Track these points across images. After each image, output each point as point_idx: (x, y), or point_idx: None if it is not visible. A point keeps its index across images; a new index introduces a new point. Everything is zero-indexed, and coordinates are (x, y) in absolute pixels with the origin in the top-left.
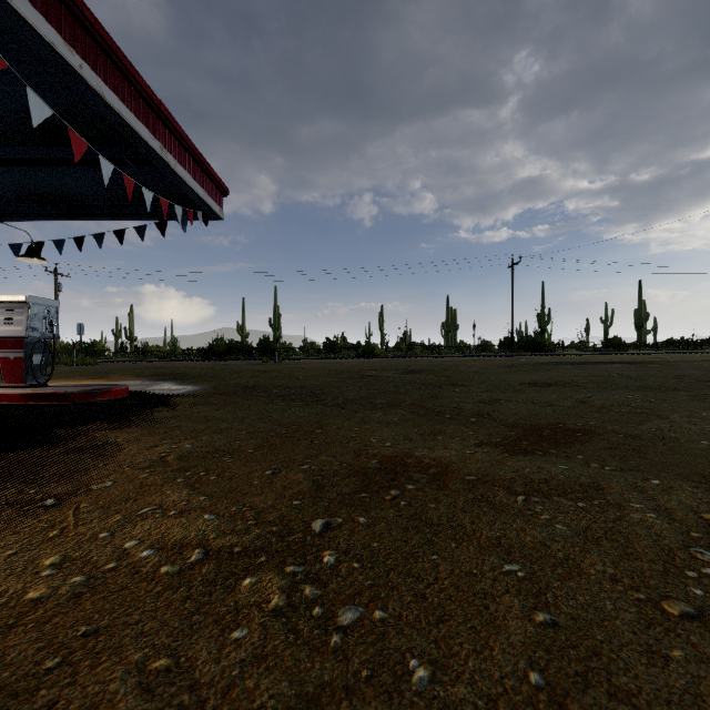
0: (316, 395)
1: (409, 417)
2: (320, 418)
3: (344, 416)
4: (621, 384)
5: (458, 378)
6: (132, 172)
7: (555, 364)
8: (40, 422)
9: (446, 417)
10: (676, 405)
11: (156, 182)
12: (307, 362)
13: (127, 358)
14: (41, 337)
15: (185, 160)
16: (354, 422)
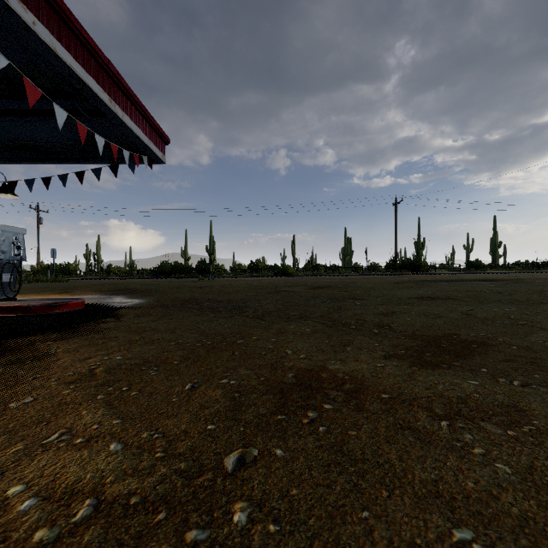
0: (240, 307)
1: (320, 328)
2: (241, 329)
3: (263, 327)
4: (494, 298)
5: (357, 293)
6: (88, 122)
7: (433, 281)
8: None
9: (352, 328)
10: None
11: (109, 131)
12: (235, 279)
13: (93, 277)
14: (10, 259)
15: (132, 112)
16: (271, 333)
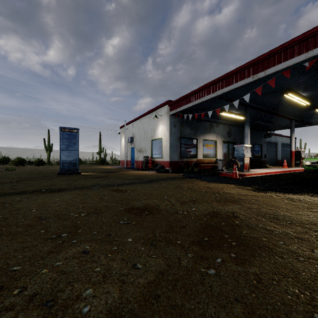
0: None
1: None
2: None
3: None
4: None
5: None
6: None
7: None
8: None
9: None
10: None
11: None
12: None
13: None
14: None
15: None
16: None
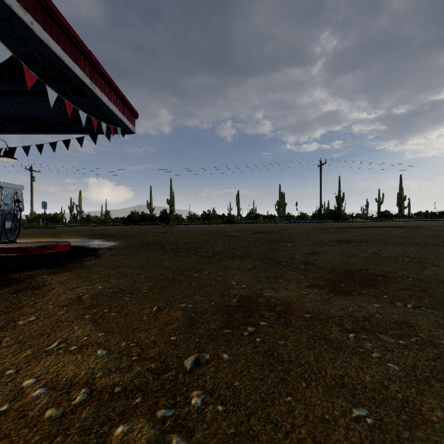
0: (195, 248)
1: (258, 265)
2: (196, 265)
3: (213, 264)
4: (398, 241)
5: (288, 237)
6: (73, 101)
7: (350, 228)
8: (3, 268)
9: (283, 265)
10: (441, 256)
11: (90, 108)
12: (190, 226)
13: (76, 224)
14: (11, 210)
15: (108, 92)
16: (220, 268)
